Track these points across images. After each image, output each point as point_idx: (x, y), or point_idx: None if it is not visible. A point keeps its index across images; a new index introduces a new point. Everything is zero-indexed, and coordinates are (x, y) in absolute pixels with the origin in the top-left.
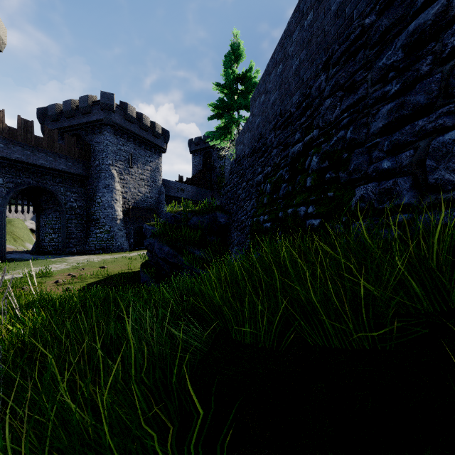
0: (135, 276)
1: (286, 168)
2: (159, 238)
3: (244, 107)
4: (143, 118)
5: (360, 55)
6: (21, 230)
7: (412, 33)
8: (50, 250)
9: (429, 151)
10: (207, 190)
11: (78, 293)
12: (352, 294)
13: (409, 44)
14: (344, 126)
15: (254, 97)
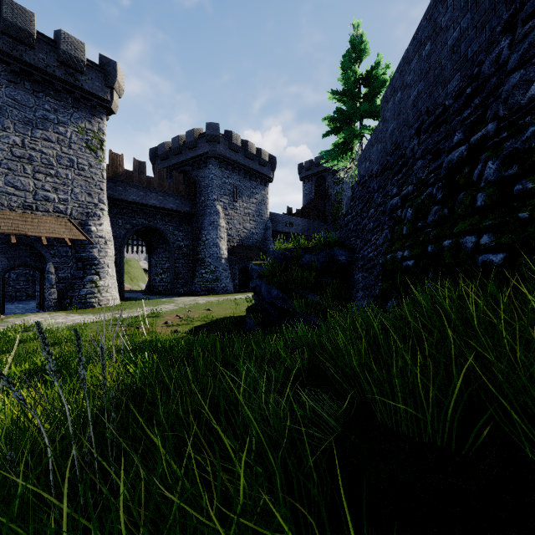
0: (240, 322)
1: (439, 184)
2: (267, 279)
3: (370, 115)
4: (249, 145)
5: None
6: (136, 270)
7: None
8: (160, 290)
9: None
10: (320, 222)
11: (185, 336)
12: None
13: None
14: None
15: (386, 97)
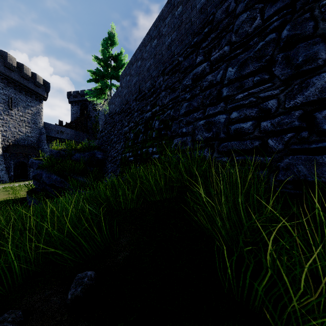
0: (22, 201)
1: (143, 125)
2: (47, 169)
3: (115, 78)
4: (24, 68)
5: (177, 75)
6: None
7: (194, 74)
8: None
9: (196, 127)
10: (84, 133)
11: None
12: (166, 183)
13: (193, 78)
14: (170, 108)
15: (123, 75)
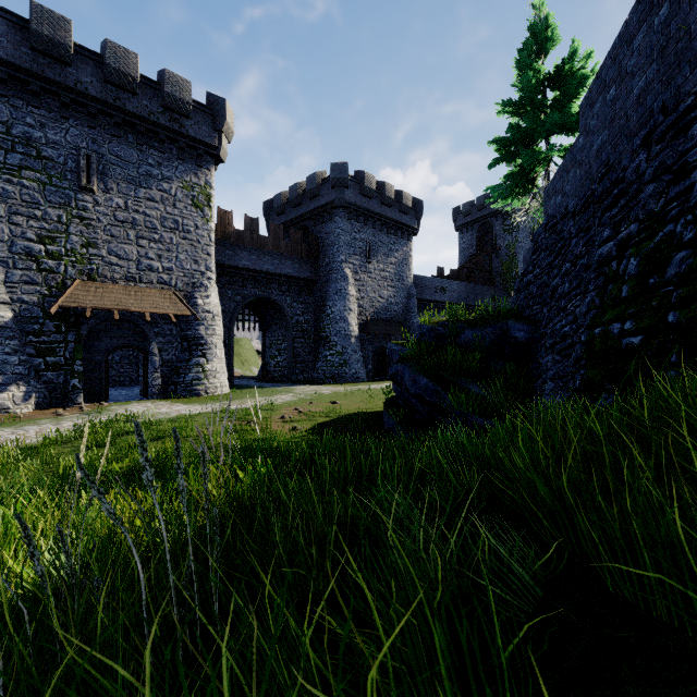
0: (376, 419)
1: (687, 216)
2: (411, 364)
3: (561, 129)
4: (386, 188)
5: None
6: (248, 352)
7: None
8: (275, 377)
9: None
10: (484, 286)
11: (306, 436)
12: None
13: None
14: None
15: (590, 97)
